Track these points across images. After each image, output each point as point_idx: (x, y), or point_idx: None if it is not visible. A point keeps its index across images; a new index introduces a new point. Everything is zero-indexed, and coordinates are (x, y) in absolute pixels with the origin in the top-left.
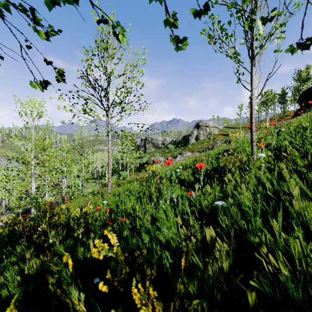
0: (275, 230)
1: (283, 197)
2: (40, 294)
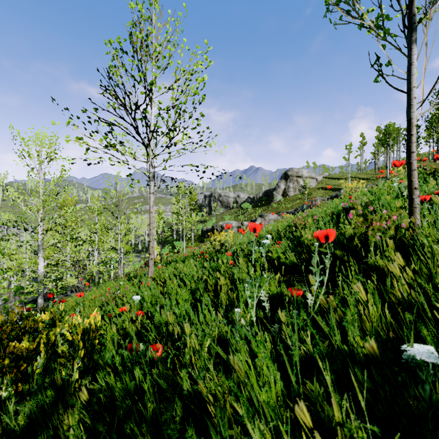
0: None
1: None
2: None
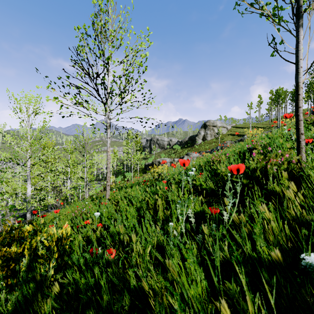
0: None
1: None
2: None
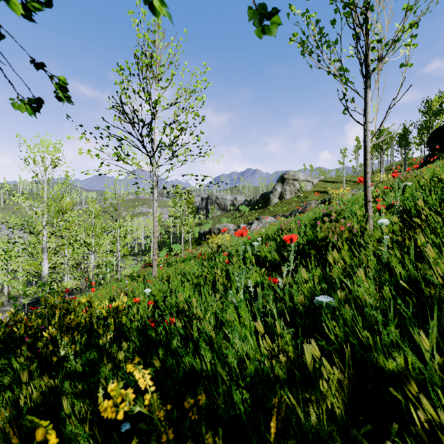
0: (424, 350)
1: (425, 289)
2: (39, 443)
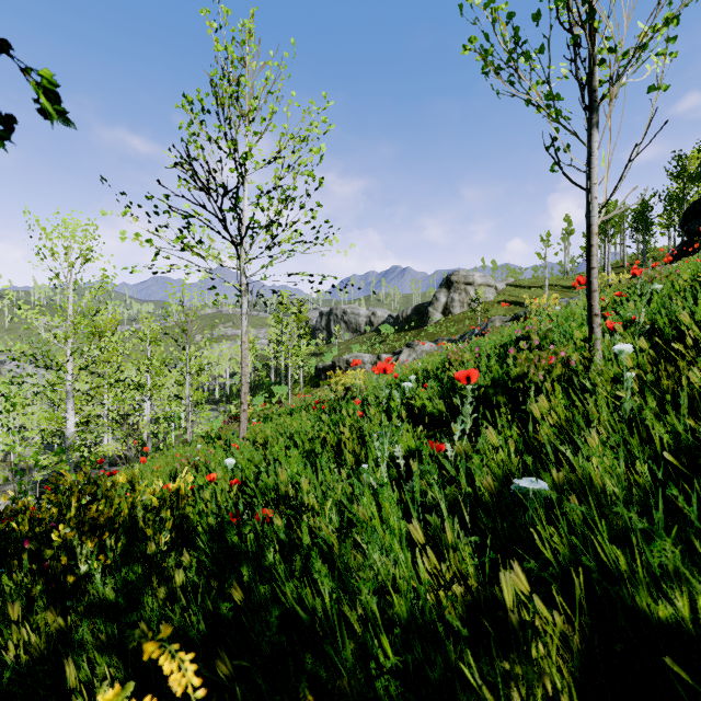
0: None
1: None
2: None
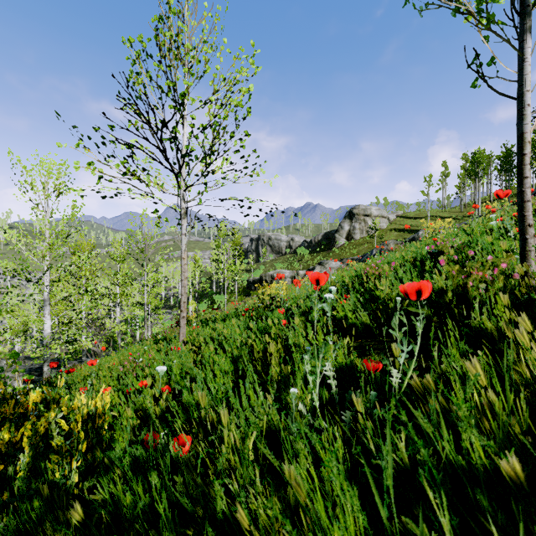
0: None
1: None
2: None
